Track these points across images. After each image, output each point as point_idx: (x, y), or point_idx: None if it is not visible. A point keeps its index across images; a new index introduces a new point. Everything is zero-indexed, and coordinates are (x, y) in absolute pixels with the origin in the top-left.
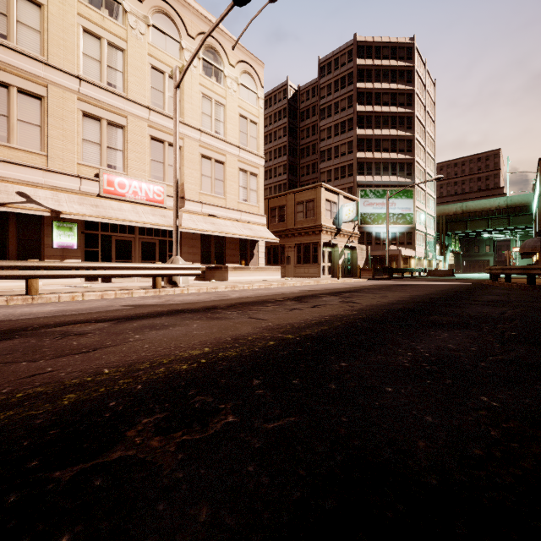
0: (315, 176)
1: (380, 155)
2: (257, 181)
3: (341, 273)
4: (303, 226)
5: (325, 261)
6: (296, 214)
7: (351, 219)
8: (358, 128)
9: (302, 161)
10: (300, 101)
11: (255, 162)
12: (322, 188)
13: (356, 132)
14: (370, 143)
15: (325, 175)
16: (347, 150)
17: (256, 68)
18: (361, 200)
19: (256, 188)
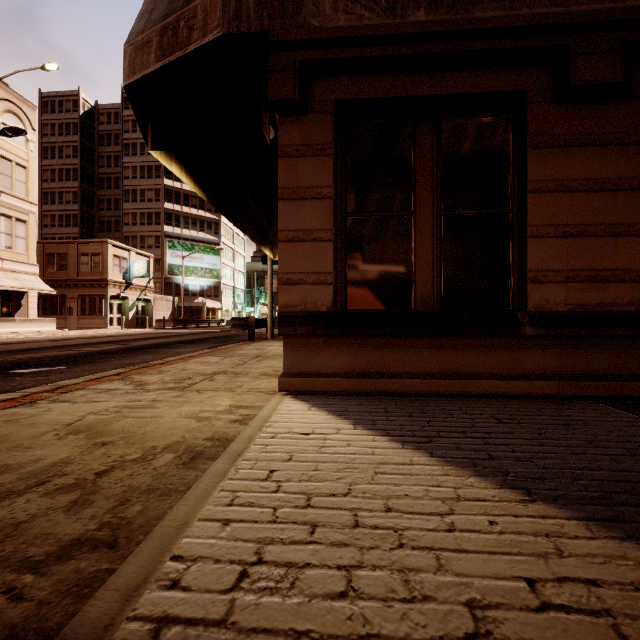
0: (119, 214)
1: (189, 210)
2: (26, 228)
3: (133, 324)
4: (88, 278)
5: (114, 313)
6: (80, 265)
7: (142, 275)
8: (166, 178)
9: (101, 192)
10: (99, 120)
11: (24, 208)
12: (109, 244)
13: (164, 181)
14: (179, 196)
15: (129, 217)
16: (154, 196)
17: (25, 109)
18: (169, 251)
19: (25, 236)
